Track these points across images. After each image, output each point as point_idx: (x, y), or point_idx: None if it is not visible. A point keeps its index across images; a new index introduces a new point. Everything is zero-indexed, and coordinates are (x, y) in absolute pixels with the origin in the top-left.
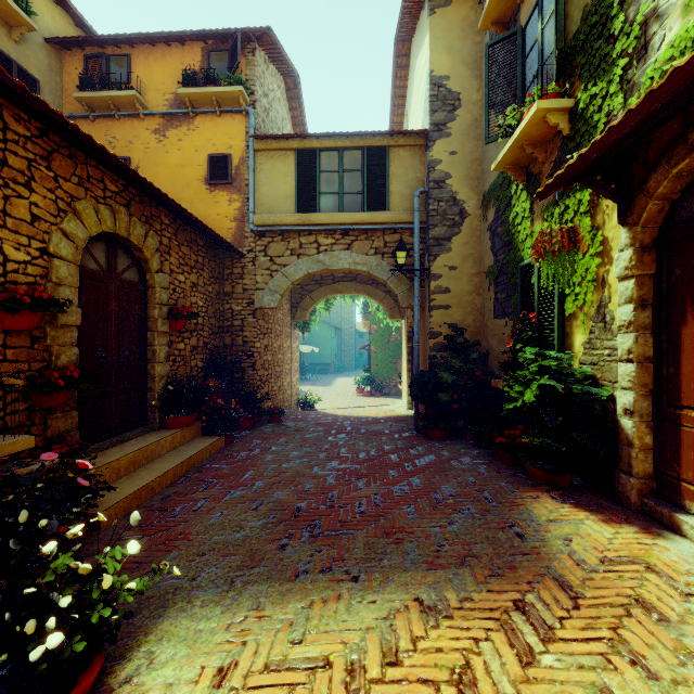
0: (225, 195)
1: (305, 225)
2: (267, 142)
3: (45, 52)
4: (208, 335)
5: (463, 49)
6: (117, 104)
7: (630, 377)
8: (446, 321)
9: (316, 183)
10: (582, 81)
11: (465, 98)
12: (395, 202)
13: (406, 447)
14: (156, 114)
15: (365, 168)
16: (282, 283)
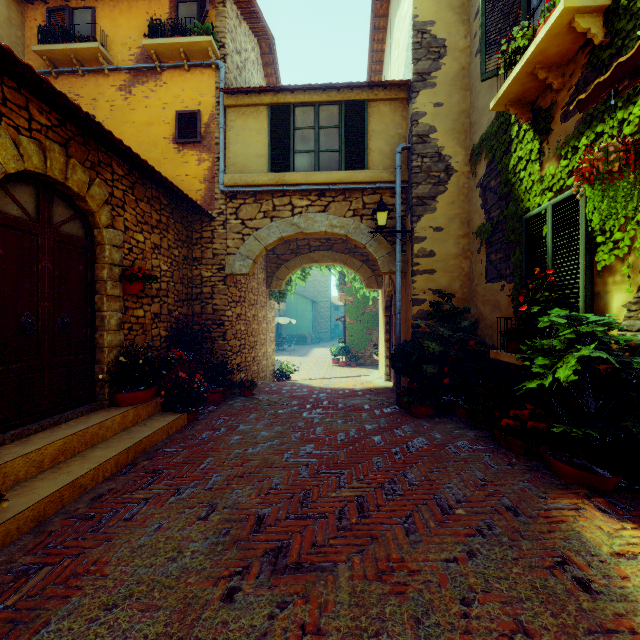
0: (193, 155)
1: (278, 185)
2: (238, 97)
3: (3, 3)
4: (174, 302)
5: None
6: (80, 59)
7: None
8: (430, 287)
9: (290, 141)
10: None
11: (451, 44)
12: (374, 160)
13: (389, 426)
14: (121, 69)
15: (343, 124)
16: (254, 247)
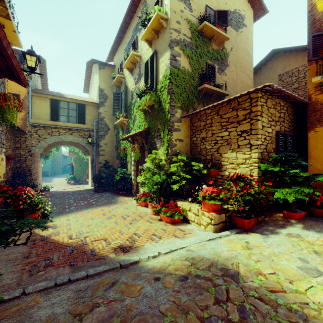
0: None
1: (54, 125)
2: (38, 94)
3: None
4: (12, 164)
5: (109, 83)
6: None
7: (133, 173)
8: (104, 159)
9: (58, 111)
10: (129, 117)
11: (109, 96)
12: (88, 122)
13: (92, 194)
14: None
15: (77, 110)
16: (44, 144)
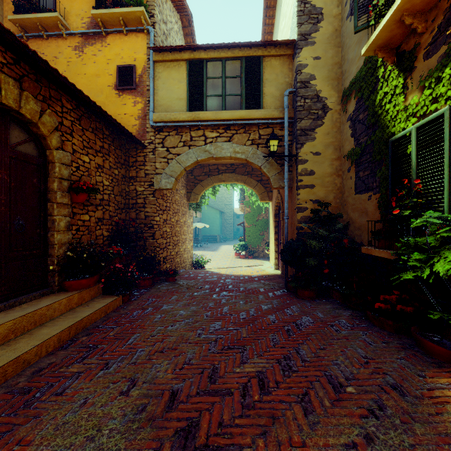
0: (130, 98)
1: (194, 121)
2: (164, 54)
3: None
4: (114, 210)
5: None
6: (45, 26)
7: None
8: (311, 198)
9: (203, 88)
10: None
11: (327, 12)
12: (267, 102)
13: (281, 306)
14: (76, 33)
15: (244, 74)
16: (176, 169)
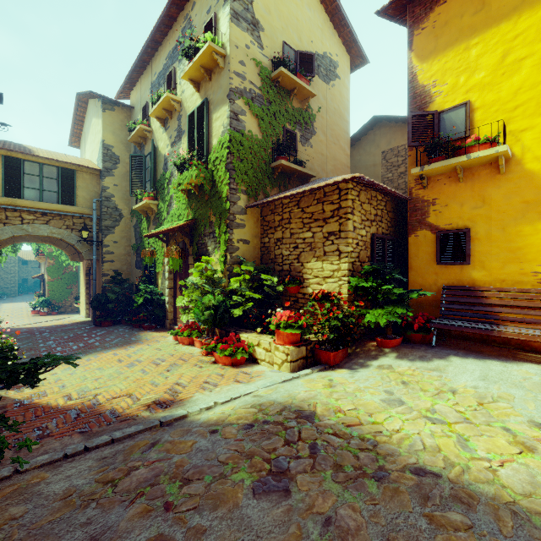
0: None
1: (11, 205)
2: None
3: None
4: None
5: (121, 135)
6: None
7: (168, 293)
8: (112, 268)
9: (20, 180)
10: (160, 199)
11: (122, 159)
12: (80, 201)
13: (90, 331)
14: None
15: (60, 179)
16: None
